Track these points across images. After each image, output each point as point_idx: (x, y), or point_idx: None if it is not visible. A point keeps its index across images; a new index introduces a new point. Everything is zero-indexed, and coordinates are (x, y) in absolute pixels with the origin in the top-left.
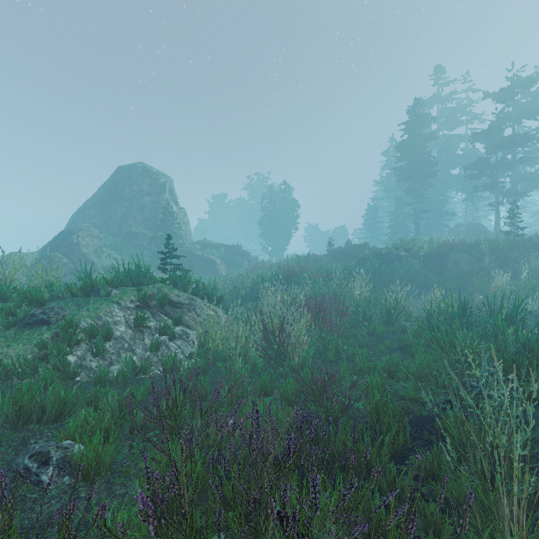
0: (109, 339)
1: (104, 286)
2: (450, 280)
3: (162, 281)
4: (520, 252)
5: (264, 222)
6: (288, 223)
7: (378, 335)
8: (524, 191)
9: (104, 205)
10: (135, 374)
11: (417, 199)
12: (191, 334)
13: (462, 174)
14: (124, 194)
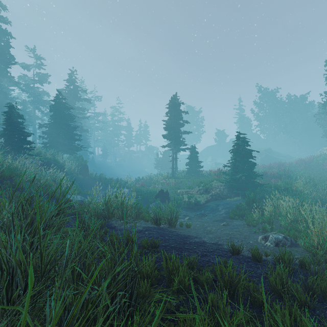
0: None
1: None
2: None
3: None
4: None
5: None
6: None
7: None
8: None
9: None
10: None
11: None
12: None
13: None
14: None
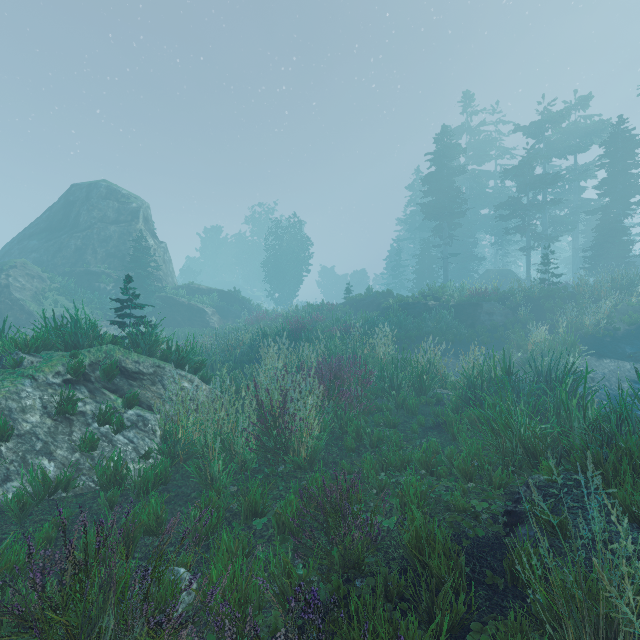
0: (6, 438)
1: (13, 352)
2: (485, 334)
3: (114, 342)
4: (555, 302)
5: (268, 263)
6: (298, 265)
7: (409, 408)
8: (555, 236)
9: (50, 235)
10: (48, 493)
11: (445, 240)
12: (152, 420)
13: (492, 215)
14: (80, 221)
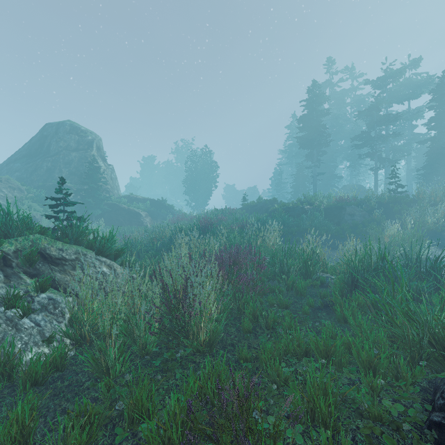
0: None
1: None
2: (348, 230)
3: (42, 232)
4: (401, 206)
5: (187, 181)
6: (209, 182)
7: (298, 290)
8: (396, 159)
9: (29, 159)
10: None
11: (315, 163)
12: (62, 303)
13: (348, 146)
14: (50, 149)
